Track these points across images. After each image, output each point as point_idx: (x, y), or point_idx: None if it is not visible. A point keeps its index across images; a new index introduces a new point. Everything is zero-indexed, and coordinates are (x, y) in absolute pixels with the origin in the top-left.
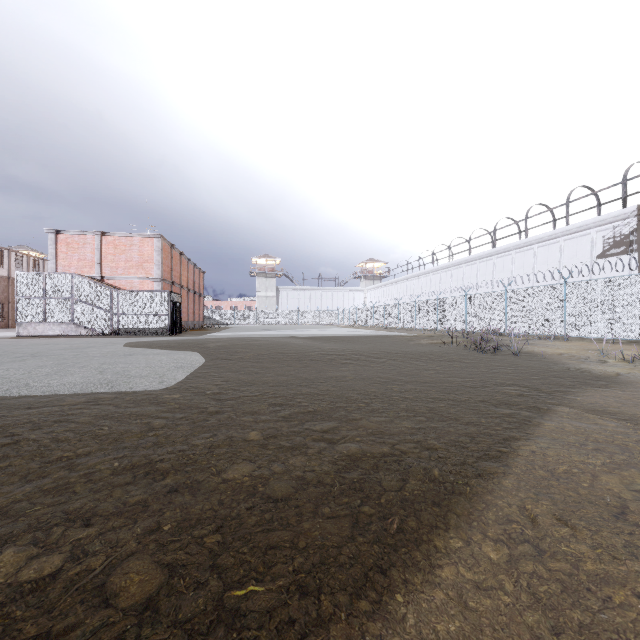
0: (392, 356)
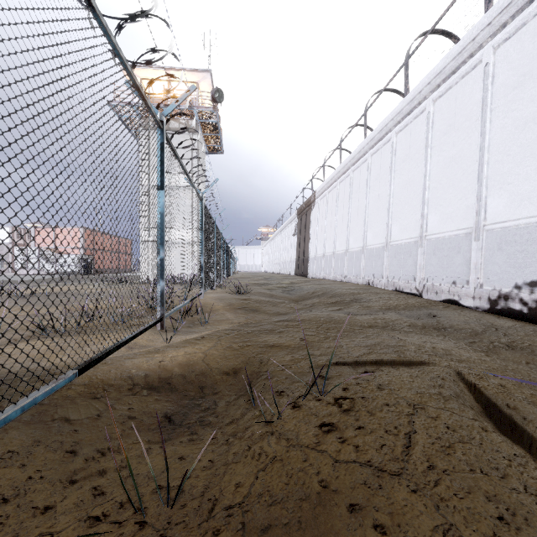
0: None
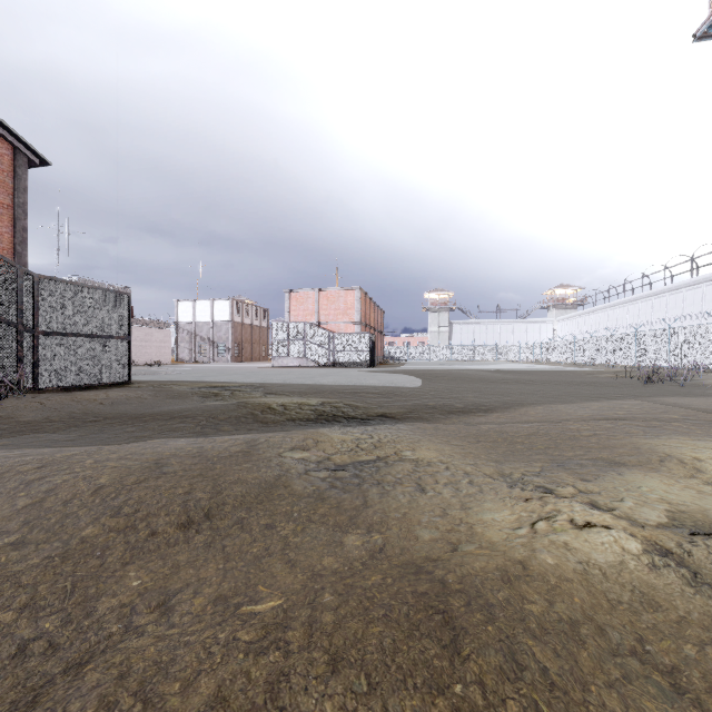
0: (556, 382)
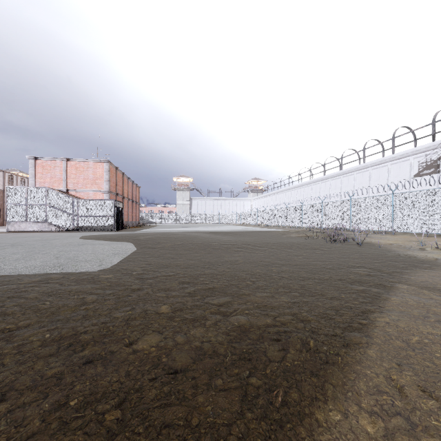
0: (271, 245)
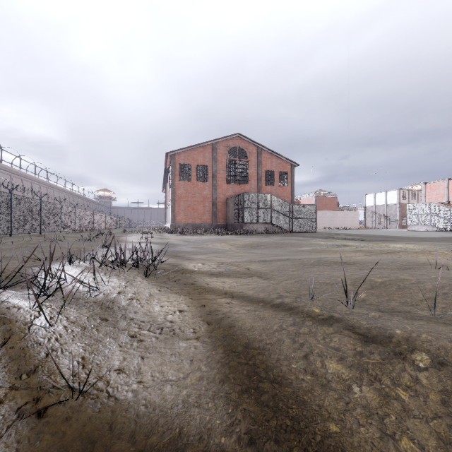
0: None
